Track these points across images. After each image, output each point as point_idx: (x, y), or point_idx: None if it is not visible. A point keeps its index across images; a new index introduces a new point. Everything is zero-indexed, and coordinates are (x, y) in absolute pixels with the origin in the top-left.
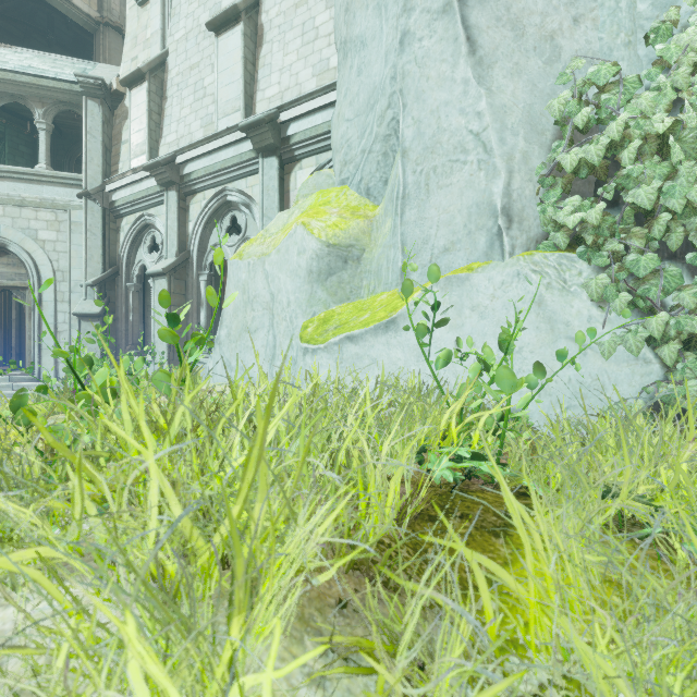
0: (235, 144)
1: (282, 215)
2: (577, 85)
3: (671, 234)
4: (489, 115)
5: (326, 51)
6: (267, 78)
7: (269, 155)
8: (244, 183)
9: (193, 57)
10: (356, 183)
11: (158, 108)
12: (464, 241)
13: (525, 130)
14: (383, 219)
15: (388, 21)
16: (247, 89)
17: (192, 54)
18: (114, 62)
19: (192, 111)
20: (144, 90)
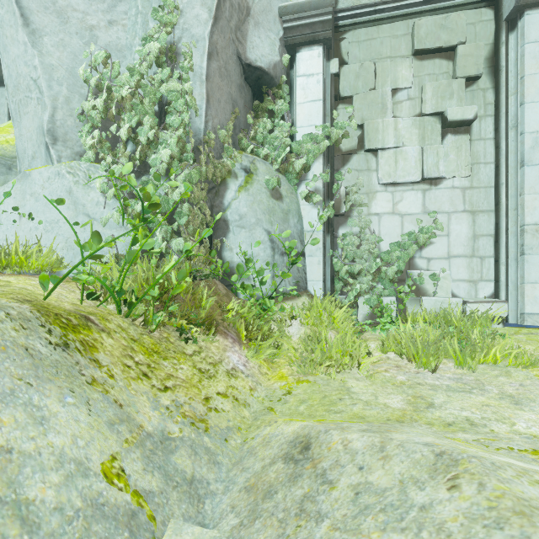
0: None
1: None
2: (92, 61)
3: (150, 158)
4: (41, 69)
5: None
6: None
7: (0, 85)
8: None
9: None
10: None
11: None
12: (38, 151)
13: (68, 83)
14: None
15: None
16: None
17: None
18: None
19: None
20: None
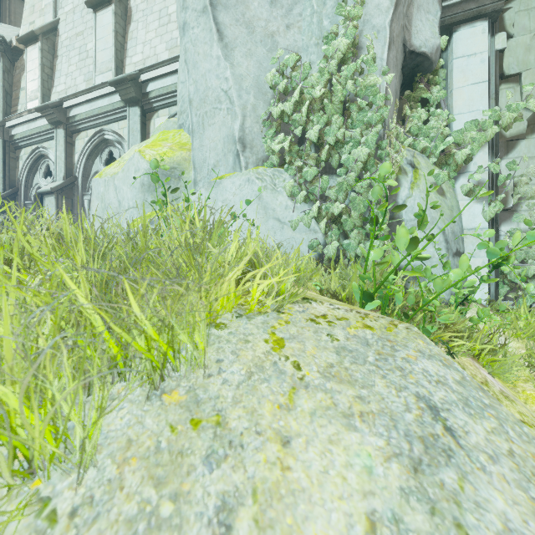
0: (109, 95)
1: (134, 147)
2: (280, 66)
3: (333, 158)
4: (232, 80)
5: (175, 32)
6: (134, 48)
7: (134, 105)
8: (117, 126)
9: (78, 26)
10: (187, 127)
11: (50, 63)
12: (223, 160)
13: (254, 91)
14: None
15: None
16: (118, 55)
17: (78, 24)
18: (19, 24)
19: (77, 68)
20: (37, 49)
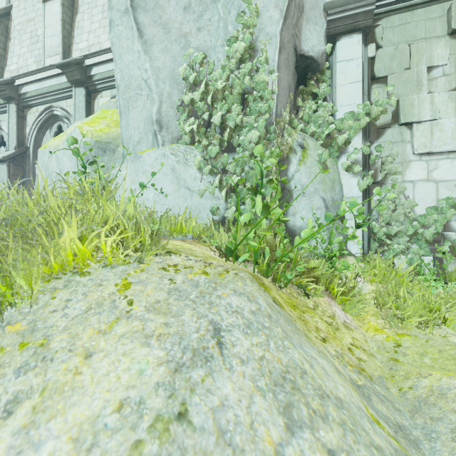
0: (57, 76)
1: (77, 123)
2: (191, 61)
3: (234, 139)
4: (150, 71)
5: None
6: (80, 36)
7: (79, 86)
8: (65, 103)
9: (30, 13)
10: None
11: (3, 45)
12: (144, 137)
13: (170, 81)
14: None
15: None
16: (65, 41)
17: (29, 11)
18: None
19: (28, 50)
20: None
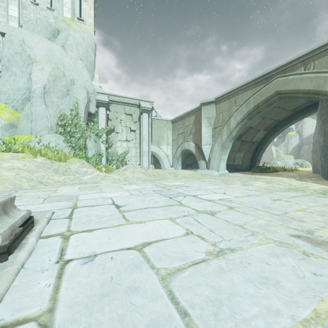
0: None
1: None
2: (61, 114)
3: (73, 134)
4: (48, 114)
5: None
6: None
7: None
8: None
9: None
10: (12, 106)
11: None
12: (44, 130)
13: (54, 117)
14: (23, 119)
15: (25, 77)
16: None
17: None
18: None
19: None
20: None
